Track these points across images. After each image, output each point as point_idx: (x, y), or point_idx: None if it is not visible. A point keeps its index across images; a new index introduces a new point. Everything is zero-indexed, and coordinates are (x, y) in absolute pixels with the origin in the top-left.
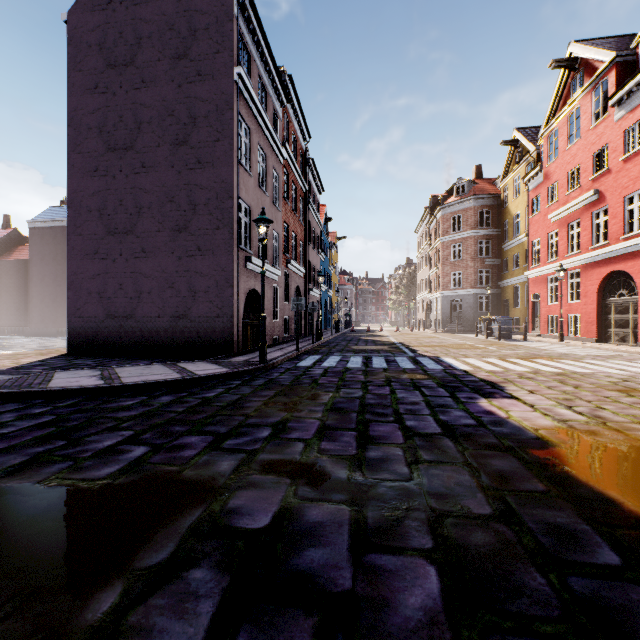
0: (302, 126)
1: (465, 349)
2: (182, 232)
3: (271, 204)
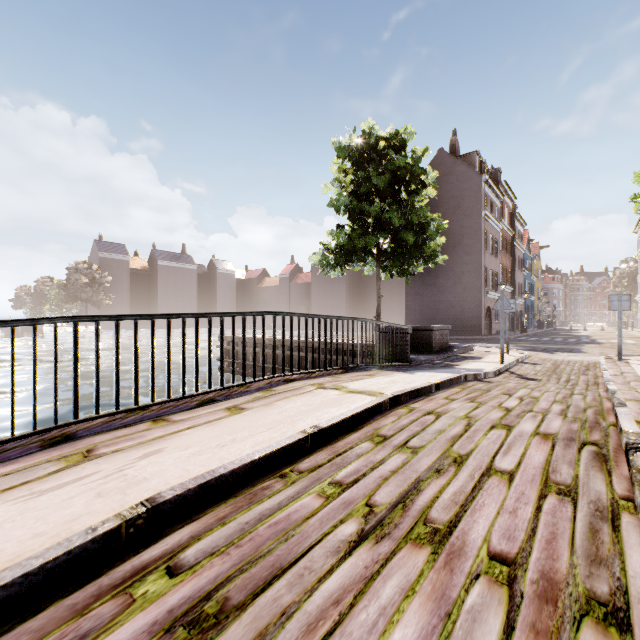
0: (510, 197)
1: (628, 338)
2: (457, 284)
3: (494, 259)
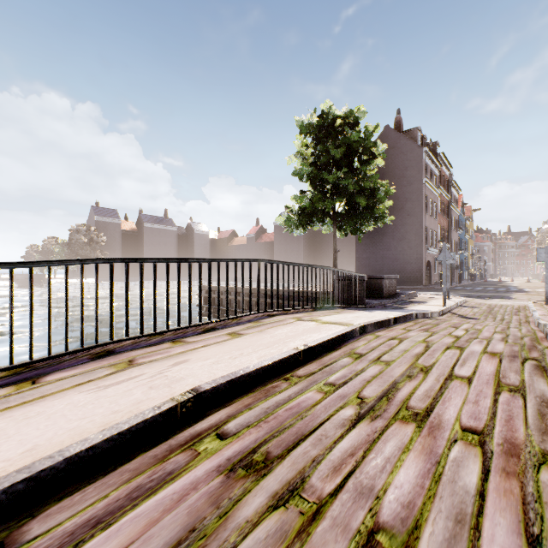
0: (447, 166)
1: None
2: (401, 241)
3: (433, 220)
